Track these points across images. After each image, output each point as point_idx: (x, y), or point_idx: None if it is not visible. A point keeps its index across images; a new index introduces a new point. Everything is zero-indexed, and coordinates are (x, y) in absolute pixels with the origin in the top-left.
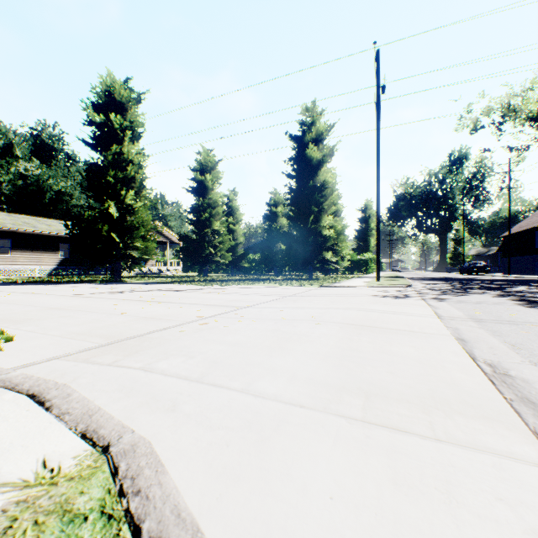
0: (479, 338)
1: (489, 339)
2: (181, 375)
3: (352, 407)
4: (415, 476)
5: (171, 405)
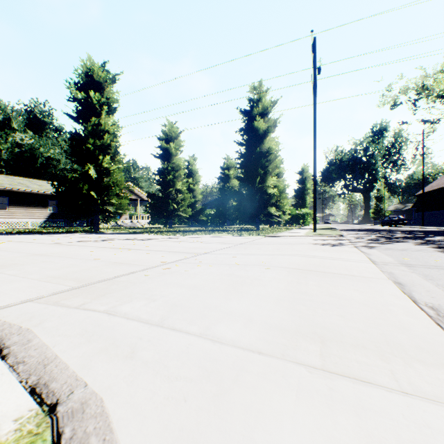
0: (414, 281)
1: (423, 282)
2: (143, 318)
3: (310, 353)
4: (392, 441)
5: (129, 352)
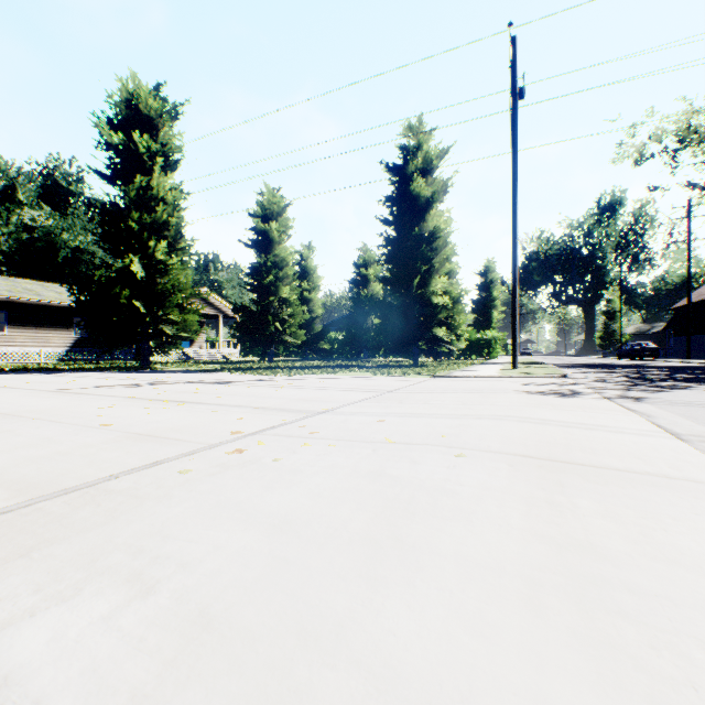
0: None
1: None
2: None
3: None
4: None
5: None
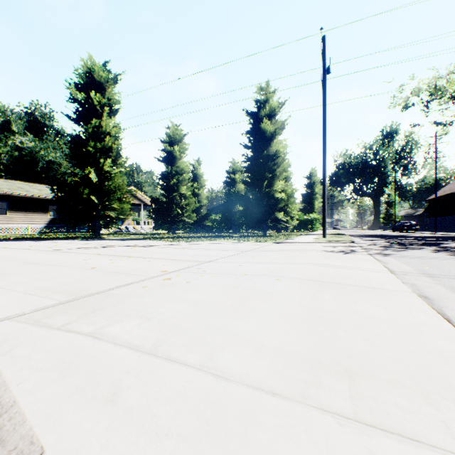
0: (442, 295)
1: (452, 296)
2: (133, 344)
3: (337, 394)
4: None
5: (111, 392)
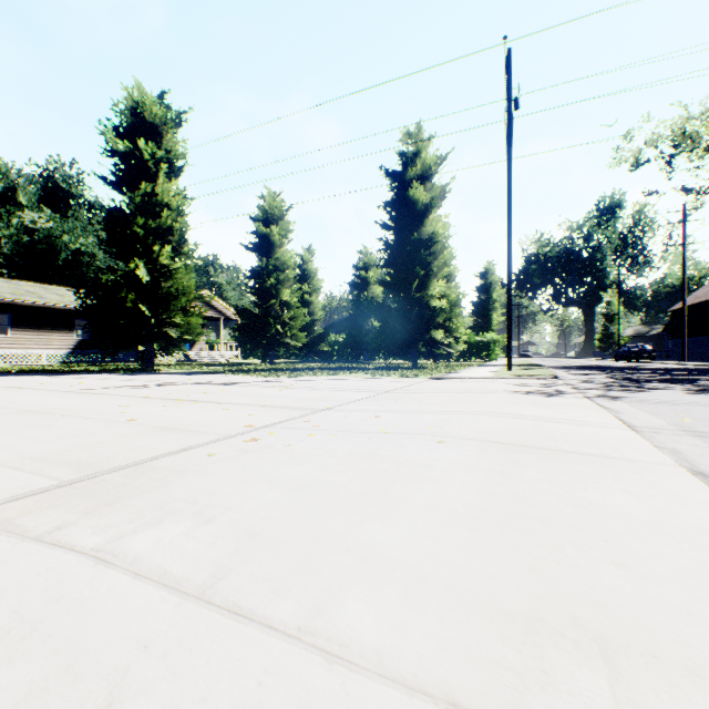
0: None
1: None
2: (170, 575)
3: (588, 706)
4: None
5: (100, 703)
